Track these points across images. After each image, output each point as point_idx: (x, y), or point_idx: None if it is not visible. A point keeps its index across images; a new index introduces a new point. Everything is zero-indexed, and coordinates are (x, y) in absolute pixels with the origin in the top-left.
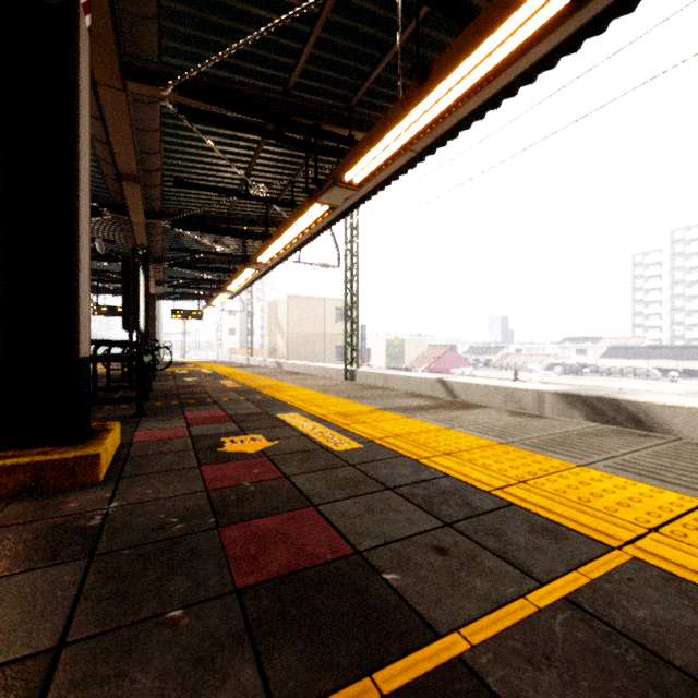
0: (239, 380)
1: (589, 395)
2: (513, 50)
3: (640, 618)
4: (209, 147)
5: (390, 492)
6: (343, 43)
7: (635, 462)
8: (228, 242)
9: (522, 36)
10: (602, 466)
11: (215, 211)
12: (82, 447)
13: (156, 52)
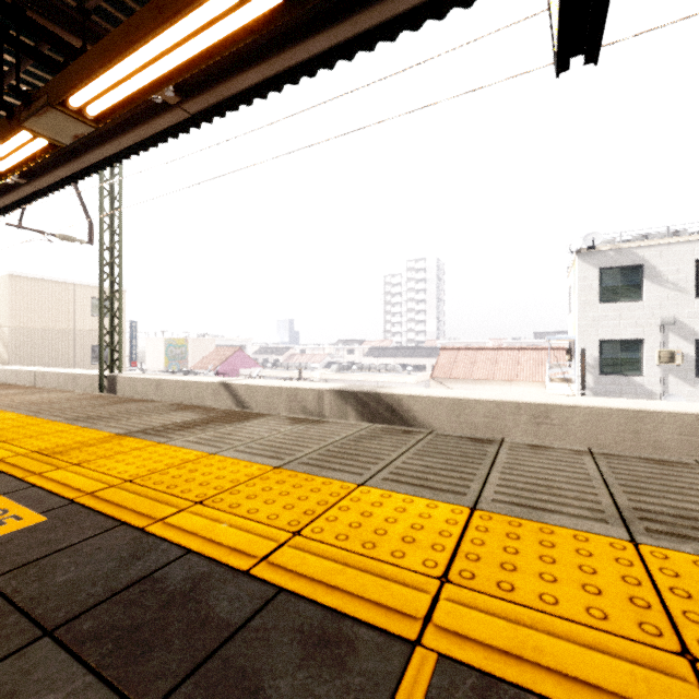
0: None
1: (359, 391)
2: None
3: None
4: None
5: (47, 643)
6: None
7: (407, 468)
8: None
9: None
10: (380, 480)
11: None
12: None
13: None
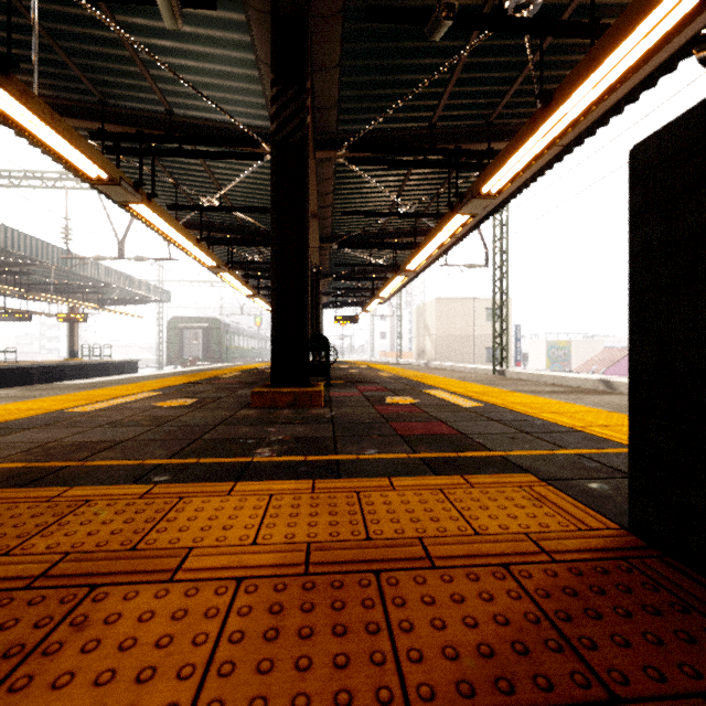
0: (391, 372)
1: None
2: (634, 62)
3: (616, 461)
4: (368, 181)
5: (494, 422)
6: (479, 76)
7: None
8: (381, 254)
9: (639, 52)
10: None
11: (371, 229)
12: (312, 388)
13: (335, 126)
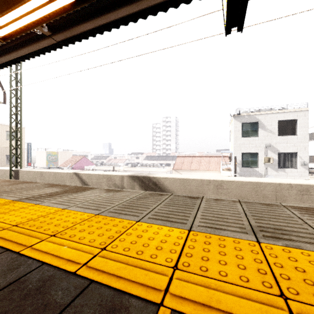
0: None
1: (140, 175)
2: None
3: None
4: None
5: None
6: None
7: (160, 212)
8: None
9: None
10: (147, 218)
11: None
12: None
13: None
